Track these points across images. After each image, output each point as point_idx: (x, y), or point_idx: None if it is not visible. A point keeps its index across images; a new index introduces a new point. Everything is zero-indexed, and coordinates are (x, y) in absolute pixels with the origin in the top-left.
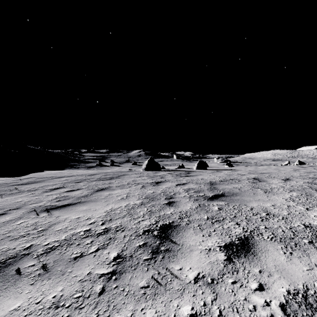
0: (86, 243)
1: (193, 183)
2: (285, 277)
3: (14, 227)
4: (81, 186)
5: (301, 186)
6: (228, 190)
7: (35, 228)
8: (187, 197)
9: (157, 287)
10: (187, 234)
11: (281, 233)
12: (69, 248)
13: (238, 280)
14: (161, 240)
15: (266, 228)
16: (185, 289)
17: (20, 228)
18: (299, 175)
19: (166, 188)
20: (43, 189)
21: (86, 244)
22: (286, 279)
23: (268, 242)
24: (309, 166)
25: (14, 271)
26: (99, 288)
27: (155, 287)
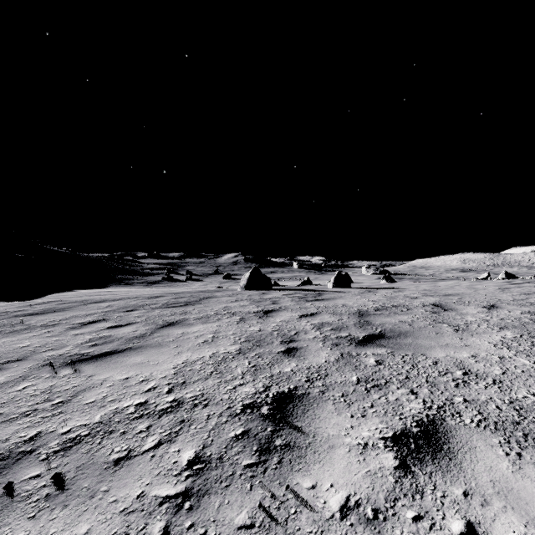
0: (138, 430)
1: (329, 312)
2: (515, 508)
3: (12, 395)
4: (135, 318)
5: (519, 319)
6: (390, 326)
7: (48, 399)
8: (320, 340)
9: (270, 526)
10: (323, 412)
11: (495, 411)
12: (106, 440)
13: (426, 512)
14: (276, 426)
15: (466, 401)
16: (325, 532)
17: (21, 398)
18: (512, 299)
19: (282, 322)
20: (69, 324)
21: (139, 433)
22: (518, 511)
23: (473, 431)
24: (526, 282)
25: (1, 487)
26: (158, 527)
27: (266, 527)
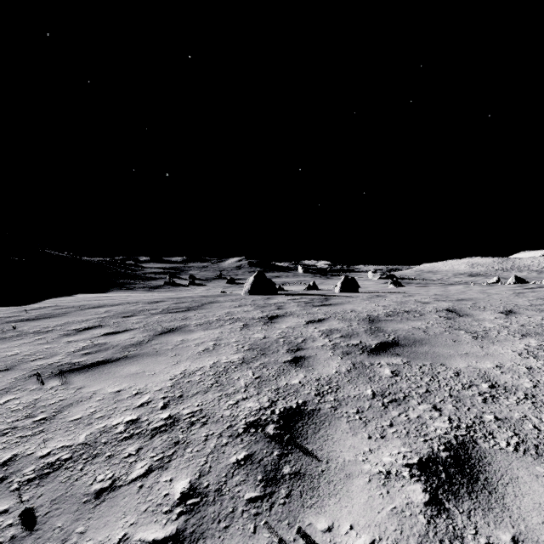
0: (126, 453)
1: (337, 318)
2: None
3: None
4: (133, 324)
5: (541, 326)
6: (403, 333)
7: (31, 414)
8: (330, 348)
9: None
10: (337, 432)
11: (533, 432)
12: (89, 466)
13: None
14: (283, 449)
15: (497, 419)
16: None
17: (1, 414)
18: (529, 304)
19: (288, 329)
20: (63, 331)
21: (127, 457)
22: None
23: (511, 457)
24: (539, 287)
25: None
26: None
27: None
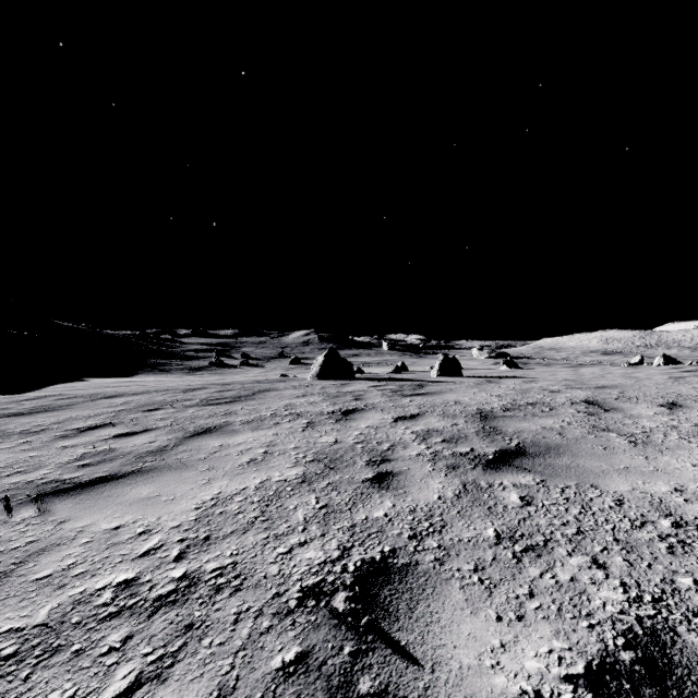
0: (105, 647)
1: (436, 413)
2: None
3: None
4: (157, 421)
5: None
6: (531, 436)
7: None
8: (428, 459)
9: None
10: (446, 607)
11: None
12: (40, 671)
13: None
14: (360, 641)
15: None
16: None
17: None
18: (696, 393)
19: (369, 429)
20: (60, 430)
21: (105, 655)
22: None
23: None
24: None
25: None
26: None
27: None
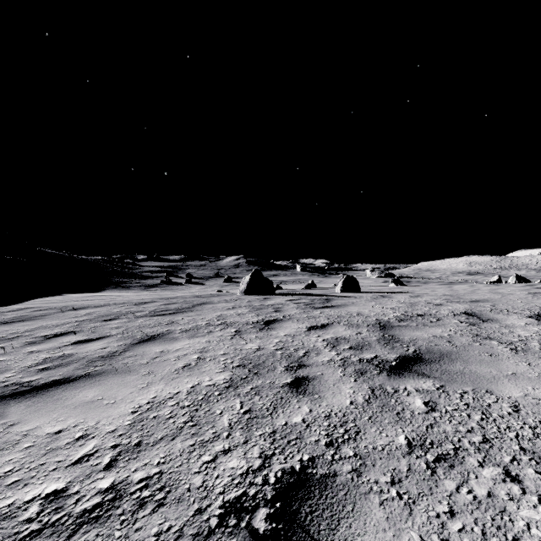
0: None
1: (343, 323)
2: None
3: None
4: (111, 330)
5: None
6: (425, 344)
7: None
8: (338, 365)
9: None
10: (367, 528)
11: None
12: None
13: None
14: None
15: None
16: None
17: None
18: None
19: (287, 337)
20: (30, 337)
21: None
22: None
23: None
24: None
25: None
26: None
27: None
